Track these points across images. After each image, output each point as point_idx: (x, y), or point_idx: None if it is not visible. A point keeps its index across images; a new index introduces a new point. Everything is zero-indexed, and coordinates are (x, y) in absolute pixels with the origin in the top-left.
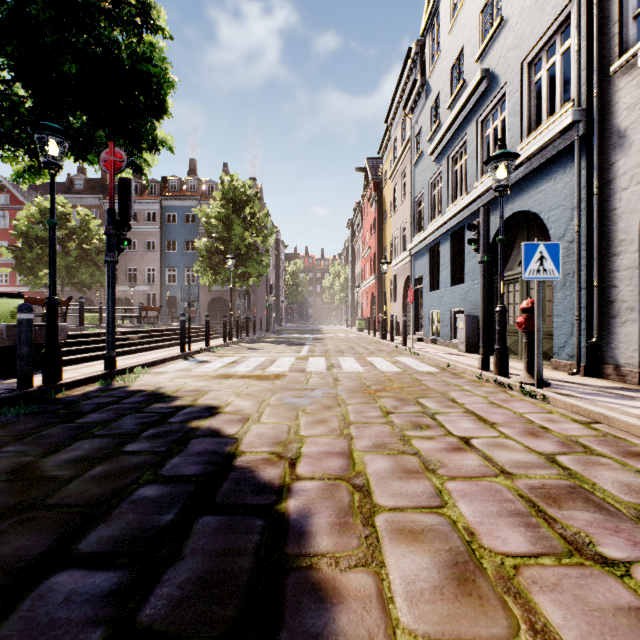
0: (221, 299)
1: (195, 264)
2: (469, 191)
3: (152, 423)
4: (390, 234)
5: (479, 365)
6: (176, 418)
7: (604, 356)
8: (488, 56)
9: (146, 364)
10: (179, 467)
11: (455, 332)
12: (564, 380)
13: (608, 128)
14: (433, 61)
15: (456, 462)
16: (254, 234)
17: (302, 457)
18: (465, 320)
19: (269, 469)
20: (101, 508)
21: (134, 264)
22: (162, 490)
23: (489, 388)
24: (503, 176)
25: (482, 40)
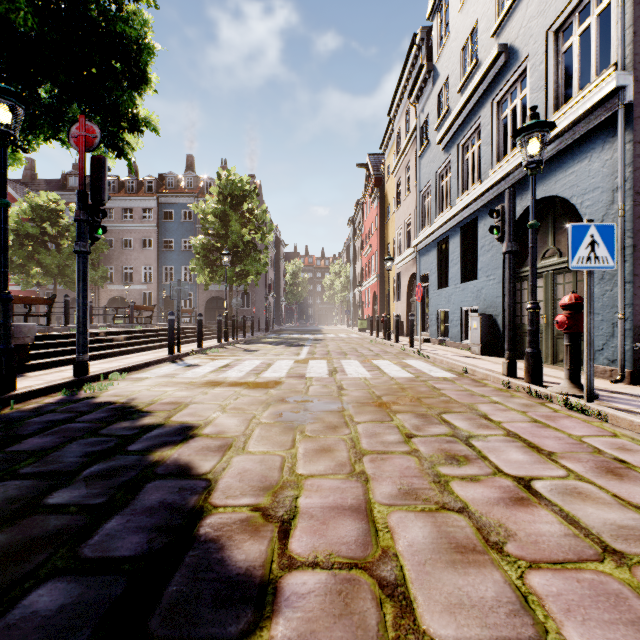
0: (219, 298)
1: (191, 262)
2: (483, 179)
3: (103, 453)
4: (393, 231)
5: (504, 371)
6: (137, 445)
7: None
8: (506, 29)
9: (126, 369)
10: (112, 539)
11: (466, 332)
12: (610, 390)
13: None
14: (441, 44)
15: (527, 527)
16: (252, 231)
17: (299, 517)
18: (479, 319)
19: (248, 543)
20: None
21: (130, 263)
22: (68, 594)
23: (522, 399)
24: (536, 151)
25: (498, 13)
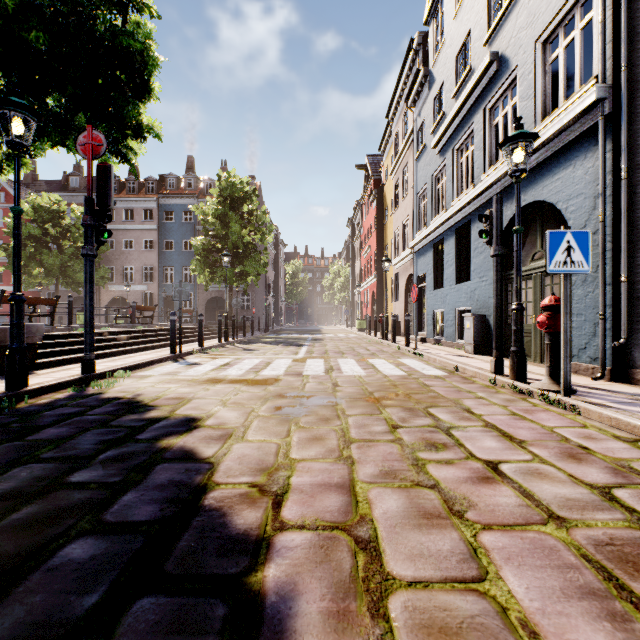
0: (219, 299)
1: (191, 262)
2: (476, 183)
3: (115, 441)
4: (391, 232)
5: (492, 368)
6: (146, 434)
7: (633, 359)
8: (497, 38)
9: (130, 367)
10: (130, 508)
11: (460, 332)
12: (589, 386)
13: (638, 105)
14: (437, 50)
15: (487, 500)
16: (252, 232)
17: (290, 492)
18: (472, 319)
19: (246, 511)
20: (1, 582)
21: (131, 263)
22: (96, 548)
23: (506, 395)
24: (520, 160)
25: (490, 22)
